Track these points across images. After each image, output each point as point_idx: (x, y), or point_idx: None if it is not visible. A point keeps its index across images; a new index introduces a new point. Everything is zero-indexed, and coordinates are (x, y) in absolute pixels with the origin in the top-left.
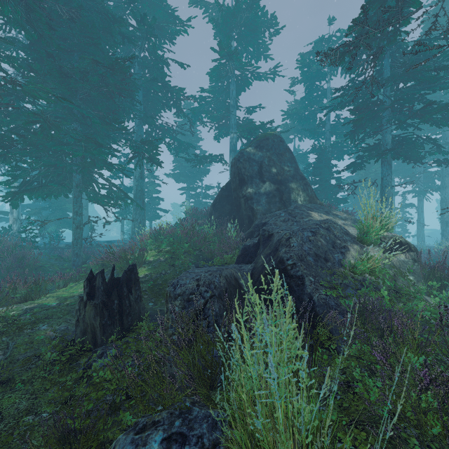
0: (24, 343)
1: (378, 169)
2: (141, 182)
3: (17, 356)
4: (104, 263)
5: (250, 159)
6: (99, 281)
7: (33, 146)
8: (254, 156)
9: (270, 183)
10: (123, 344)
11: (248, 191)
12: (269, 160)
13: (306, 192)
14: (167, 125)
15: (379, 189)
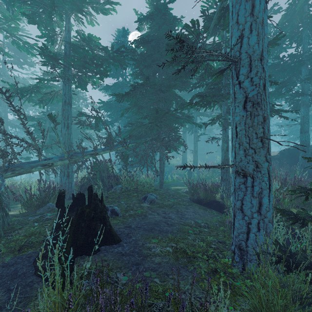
0: None
1: None
2: None
3: None
4: None
5: None
6: None
7: None
8: None
9: None
10: None
11: None
12: None
13: None
14: None
15: None
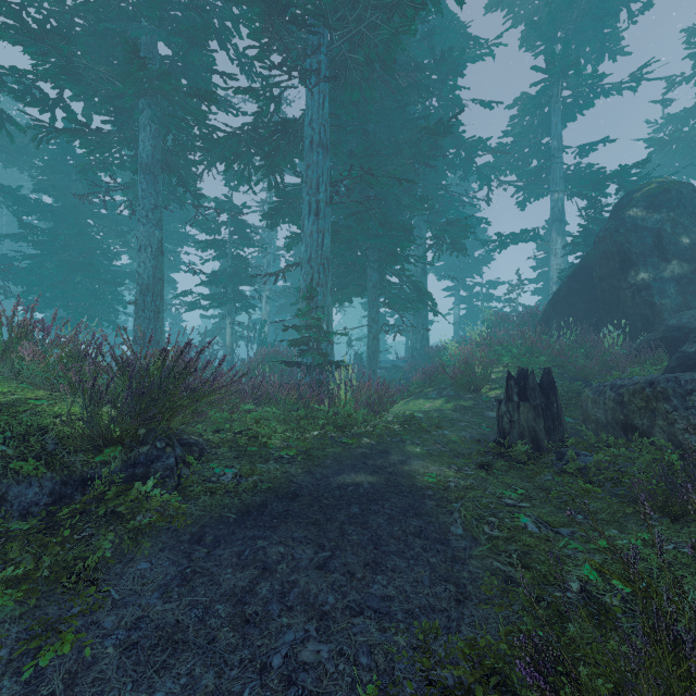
0: (448, 442)
1: None
2: (424, 279)
3: (458, 450)
4: (426, 380)
5: (637, 227)
6: (533, 380)
7: (339, 242)
8: (643, 221)
9: (680, 262)
10: (584, 450)
11: (639, 277)
12: (673, 225)
13: None
14: (452, 195)
15: None
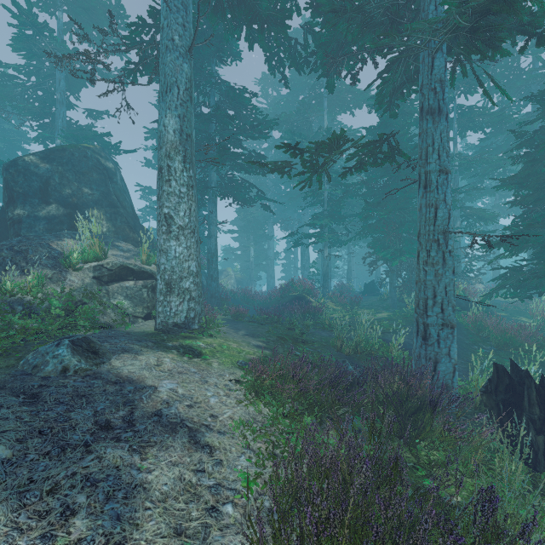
0: None
1: (256, 212)
2: None
3: None
4: None
5: (28, 171)
6: None
7: None
8: (37, 168)
9: (59, 206)
10: None
11: (15, 212)
12: (61, 177)
13: (114, 222)
14: None
15: (255, 232)
